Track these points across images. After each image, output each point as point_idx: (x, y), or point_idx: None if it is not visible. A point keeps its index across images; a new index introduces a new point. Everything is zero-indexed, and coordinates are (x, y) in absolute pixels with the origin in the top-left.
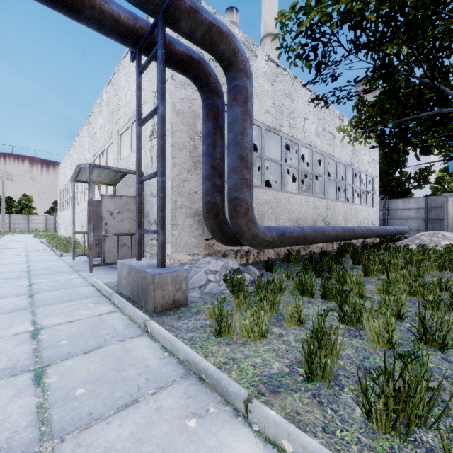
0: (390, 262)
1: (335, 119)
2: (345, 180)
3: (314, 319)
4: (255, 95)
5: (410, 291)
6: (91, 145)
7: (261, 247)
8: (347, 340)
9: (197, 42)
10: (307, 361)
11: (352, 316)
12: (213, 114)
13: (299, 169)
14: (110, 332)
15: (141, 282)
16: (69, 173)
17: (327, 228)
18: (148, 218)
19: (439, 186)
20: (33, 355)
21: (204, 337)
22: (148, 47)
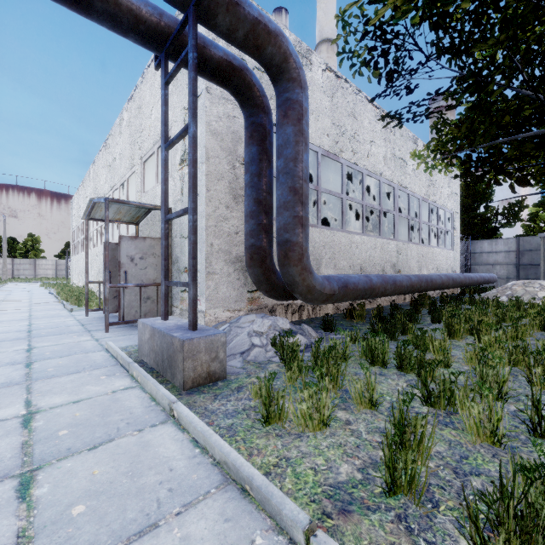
0: (480, 321)
1: (407, 142)
2: (419, 217)
3: (390, 399)
4: (310, 113)
5: (509, 360)
6: (109, 175)
7: (319, 302)
8: (436, 429)
9: (238, 44)
10: (388, 467)
11: (440, 395)
12: (258, 135)
13: (364, 204)
14: (124, 417)
15: (166, 348)
16: (83, 209)
17: (399, 278)
18: (178, 265)
19: (533, 224)
20: (21, 452)
21: (248, 426)
22: (177, 51)
